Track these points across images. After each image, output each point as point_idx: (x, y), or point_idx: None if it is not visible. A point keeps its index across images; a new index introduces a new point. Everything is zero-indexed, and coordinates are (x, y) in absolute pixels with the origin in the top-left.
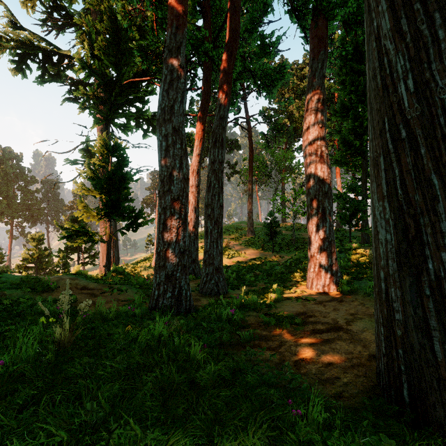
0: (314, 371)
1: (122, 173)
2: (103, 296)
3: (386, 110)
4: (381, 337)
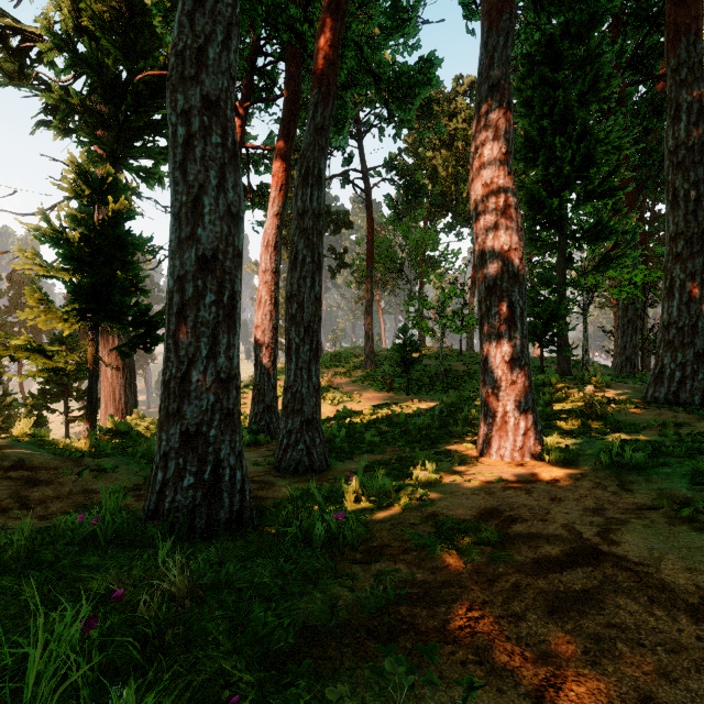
0: None
1: (117, 231)
2: (54, 484)
3: None
4: None
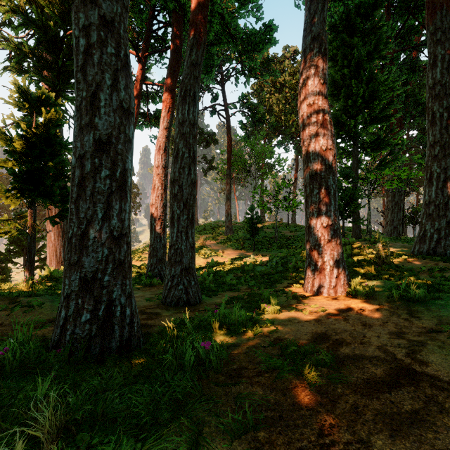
0: None
1: (48, 133)
2: None
3: None
4: None
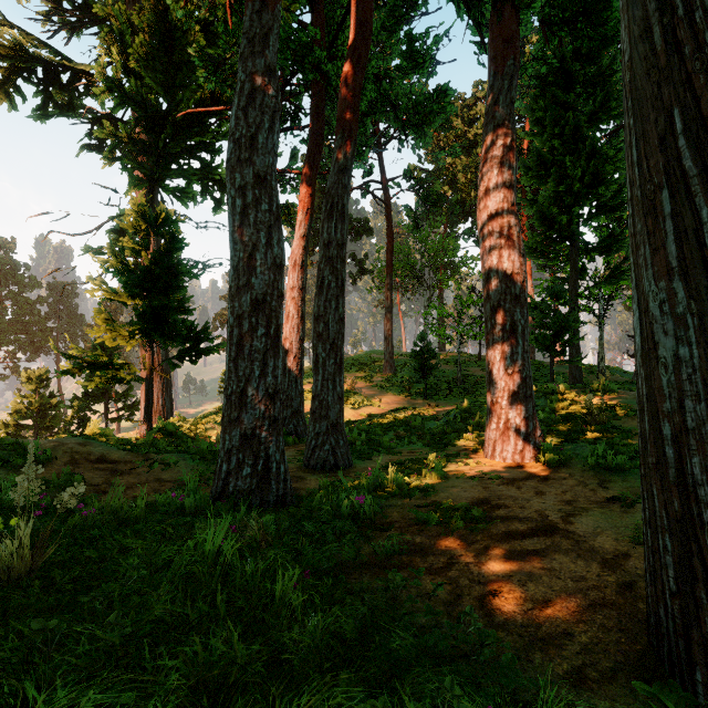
0: (520, 620)
1: (171, 262)
2: (133, 474)
3: (676, 92)
4: (666, 557)
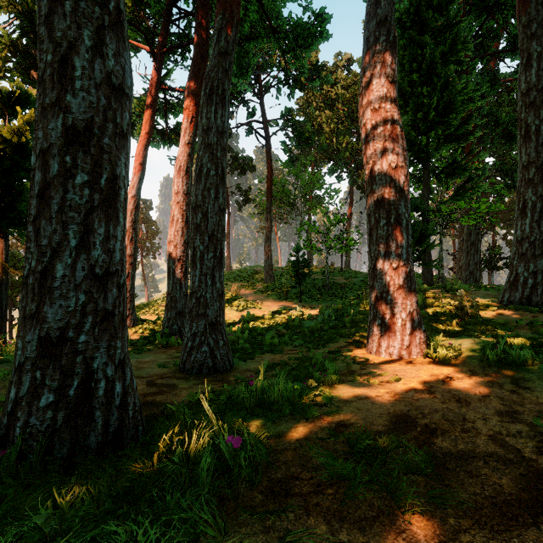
0: None
1: (23, 141)
2: None
3: None
4: None
